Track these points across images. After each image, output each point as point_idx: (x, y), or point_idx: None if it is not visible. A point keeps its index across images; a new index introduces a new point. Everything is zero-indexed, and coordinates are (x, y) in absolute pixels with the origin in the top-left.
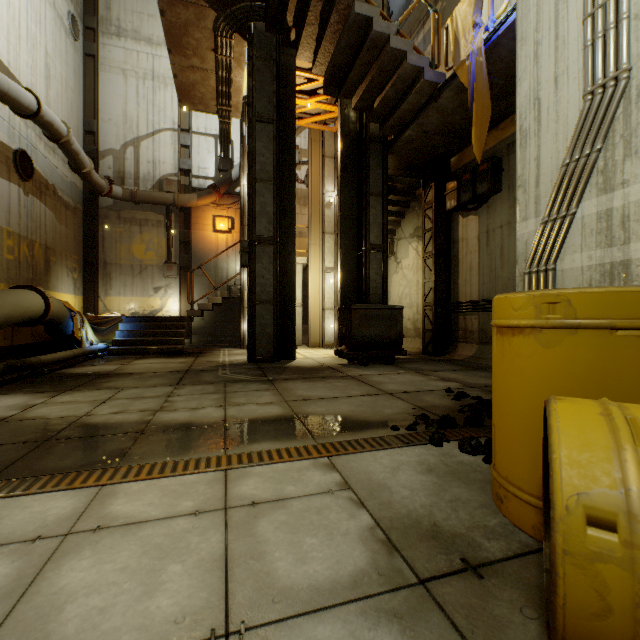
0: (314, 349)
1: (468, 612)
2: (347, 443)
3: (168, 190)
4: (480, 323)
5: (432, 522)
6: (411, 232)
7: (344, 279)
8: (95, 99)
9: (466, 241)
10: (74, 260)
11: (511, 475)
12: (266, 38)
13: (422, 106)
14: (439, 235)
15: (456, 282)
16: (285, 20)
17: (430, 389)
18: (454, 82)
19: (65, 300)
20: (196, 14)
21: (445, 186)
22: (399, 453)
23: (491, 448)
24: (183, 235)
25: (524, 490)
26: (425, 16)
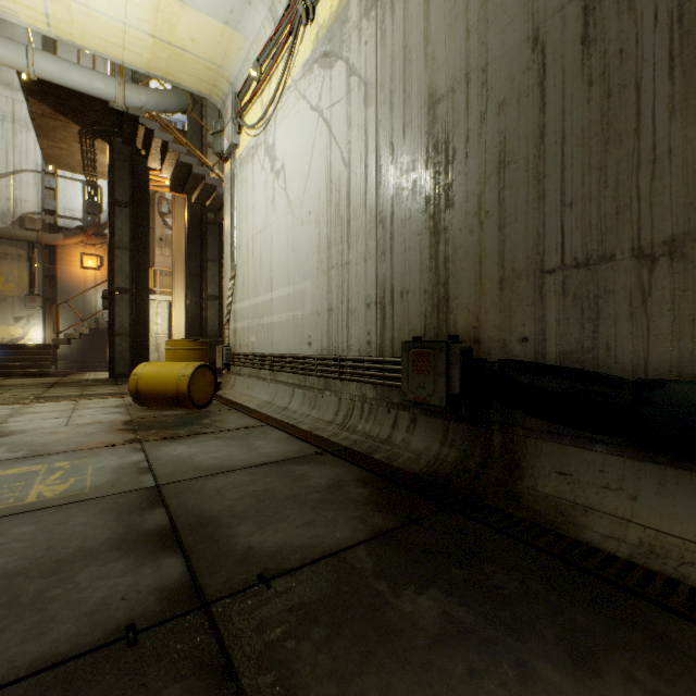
0: None
1: (133, 406)
2: None
3: (31, 227)
4: None
5: None
6: None
7: (190, 319)
8: None
9: None
10: None
11: None
12: (124, 146)
13: None
14: None
15: None
16: (136, 145)
17: None
18: None
19: None
20: (64, 125)
21: None
22: None
23: None
24: (48, 270)
25: None
26: None
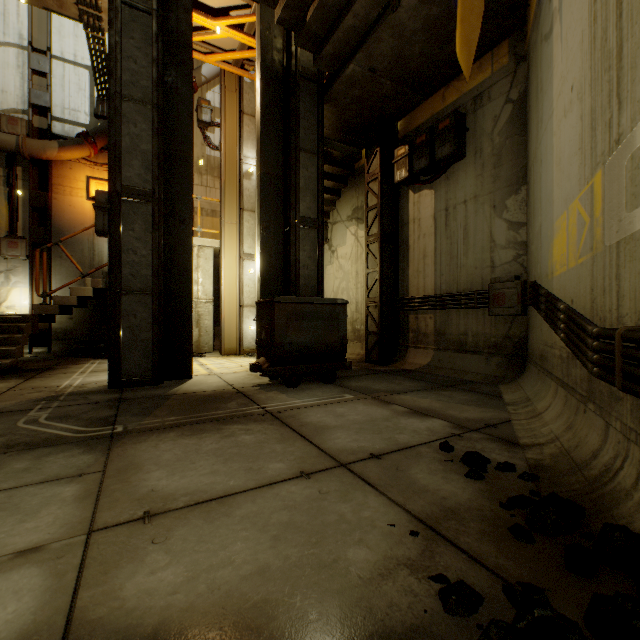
0: (228, 358)
1: None
2: None
3: (10, 131)
4: (437, 324)
5: None
6: (349, 214)
7: (265, 263)
8: None
9: (419, 222)
10: None
11: None
12: None
13: (373, 22)
14: (386, 214)
15: (406, 273)
16: None
17: (410, 442)
18: None
19: None
20: None
21: (392, 154)
22: None
23: None
24: (36, 199)
25: None
26: None
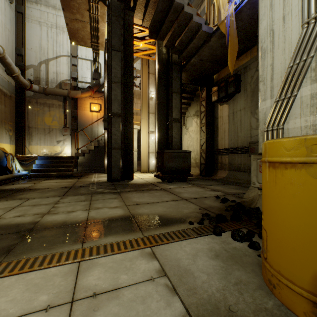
0: (144, 173)
1: None
2: (163, 235)
3: (65, 88)
4: (229, 160)
5: (227, 307)
6: (193, 113)
7: (159, 136)
8: (23, 37)
9: (222, 117)
10: (10, 125)
11: (284, 270)
12: (117, 5)
13: (200, 45)
14: (208, 114)
15: (217, 139)
16: None
17: (207, 196)
18: (218, 32)
19: (4, 147)
20: None
21: (211, 89)
22: (195, 242)
23: (251, 236)
24: (73, 113)
25: (296, 284)
26: (201, 2)
